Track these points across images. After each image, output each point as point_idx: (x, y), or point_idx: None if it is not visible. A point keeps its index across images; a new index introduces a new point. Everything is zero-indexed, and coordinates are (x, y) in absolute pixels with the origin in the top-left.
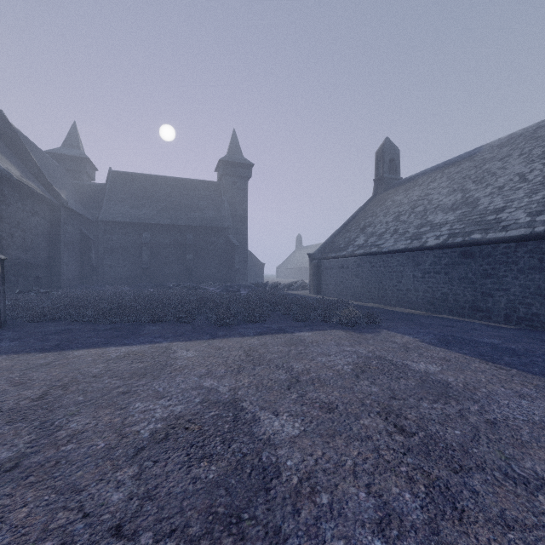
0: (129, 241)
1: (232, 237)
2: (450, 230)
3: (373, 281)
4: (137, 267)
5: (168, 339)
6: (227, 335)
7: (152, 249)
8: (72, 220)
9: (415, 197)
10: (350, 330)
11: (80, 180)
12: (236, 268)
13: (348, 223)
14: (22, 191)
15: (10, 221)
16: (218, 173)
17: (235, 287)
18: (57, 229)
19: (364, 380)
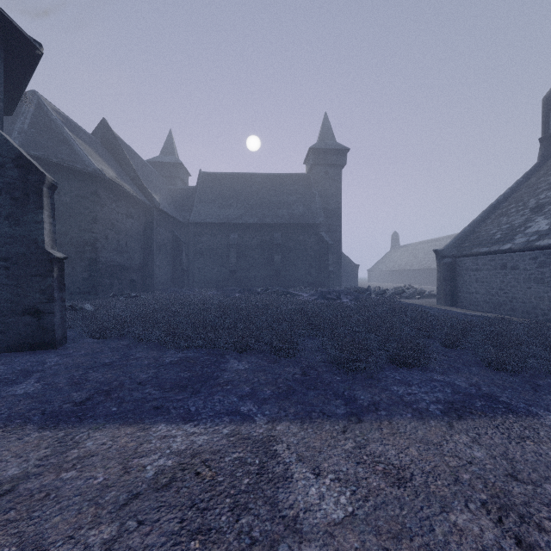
0: (217, 243)
1: (324, 234)
2: None
3: None
4: (225, 270)
5: (264, 406)
6: (382, 408)
7: (239, 250)
8: (165, 222)
9: None
10: None
11: (175, 185)
12: (329, 270)
13: (498, 205)
14: (117, 192)
15: (105, 223)
16: (307, 164)
17: (333, 293)
18: (150, 231)
19: None
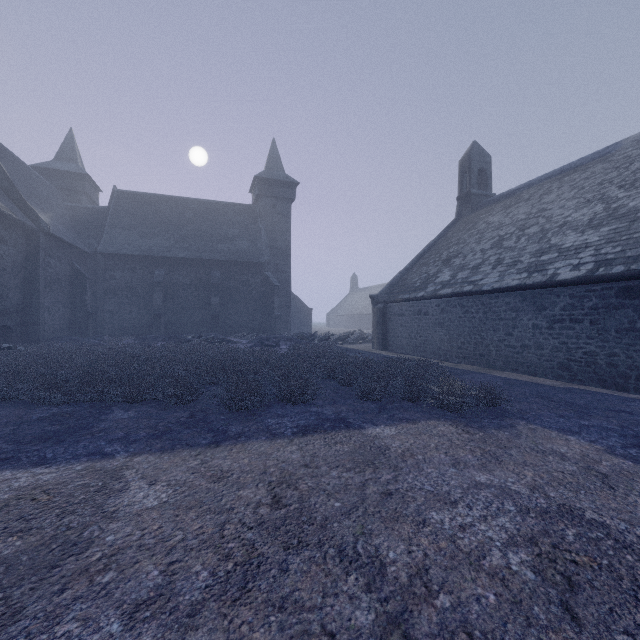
0: (137, 280)
1: (270, 274)
2: (597, 255)
3: (466, 333)
4: (148, 314)
5: (131, 445)
6: (244, 435)
7: (167, 289)
8: (59, 251)
9: (522, 216)
10: (461, 422)
11: (77, 202)
12: (275, 315)
13: (424, 254)
14: None
15: None
16: (253, 194)
17: (273, 340)
18: (35, 262)
19: (605, 639)
